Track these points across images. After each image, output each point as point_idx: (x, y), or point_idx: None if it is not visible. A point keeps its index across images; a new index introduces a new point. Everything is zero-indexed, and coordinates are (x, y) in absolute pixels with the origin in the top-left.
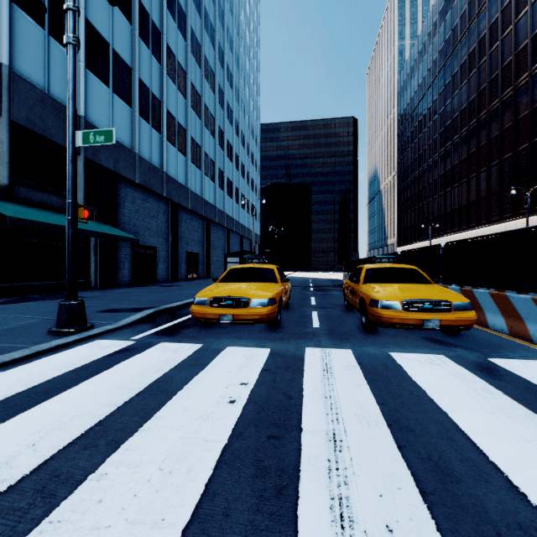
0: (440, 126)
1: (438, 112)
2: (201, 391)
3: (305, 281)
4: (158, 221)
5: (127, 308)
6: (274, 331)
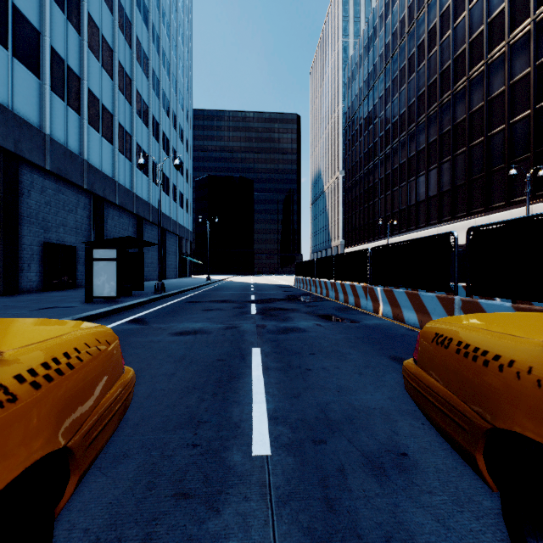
0: (394, 115)
1: (391, 99)
2: None
3: (245, 289)
4: None
5: None
6: None
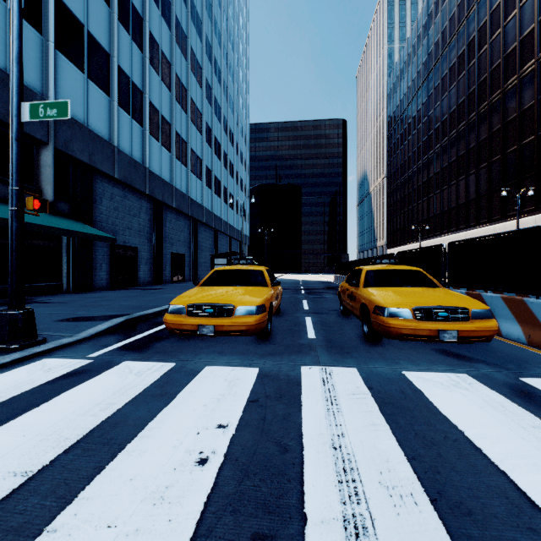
0: (430, 128)
1: (427, 114)
2: (161, 441)
3: (296, 283)
4: (139, 219)
5: (94, 316)
6: (264, 343)
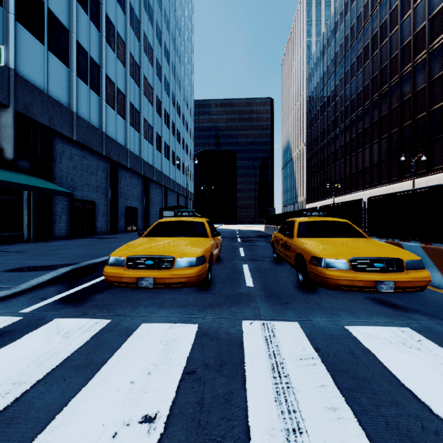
0: (341, 106)
1: (339, 94)
2: None
3: (233, 232)
4: (97, 177)
5: (42, 265)
6: (204, 292)
